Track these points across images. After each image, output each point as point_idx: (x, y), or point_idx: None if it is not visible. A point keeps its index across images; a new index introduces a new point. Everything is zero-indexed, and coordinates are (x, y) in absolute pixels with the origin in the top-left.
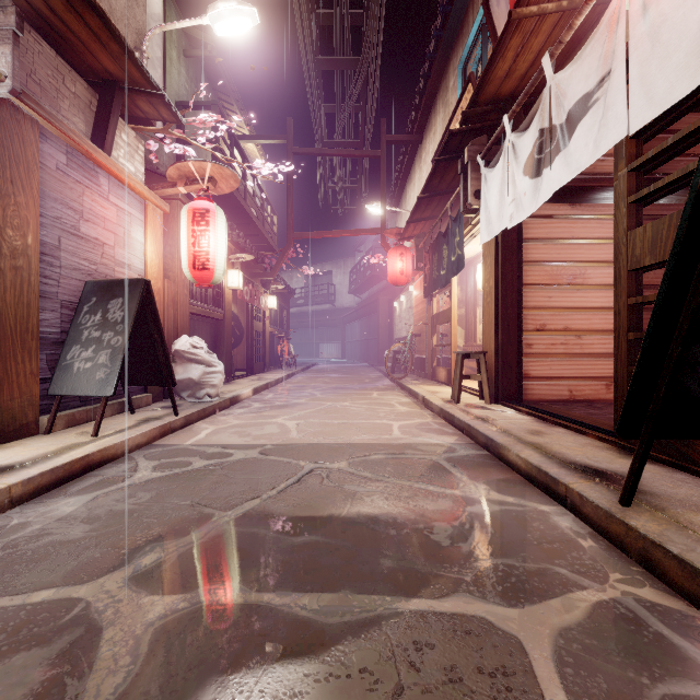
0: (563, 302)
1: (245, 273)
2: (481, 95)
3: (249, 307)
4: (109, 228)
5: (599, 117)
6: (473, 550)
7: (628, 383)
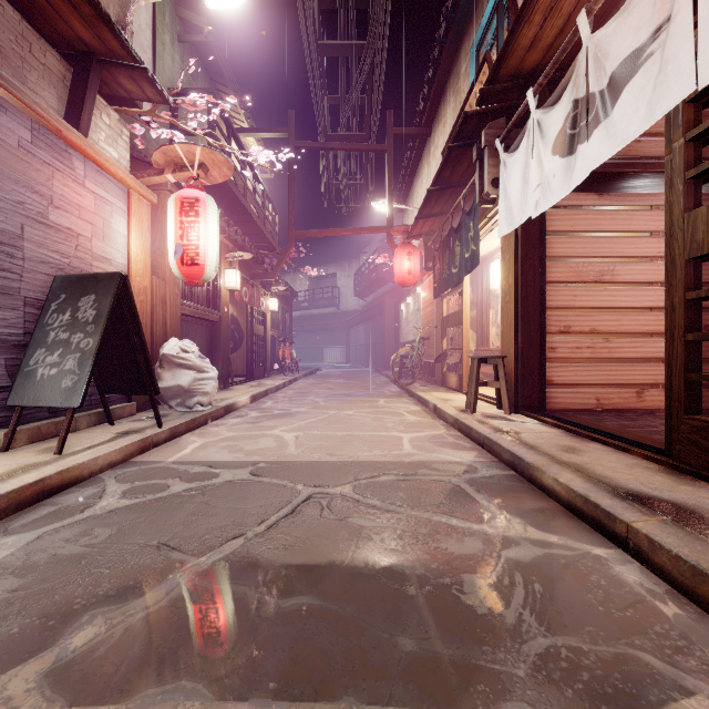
0: (590, 301)
1: (244, 274)
2: (502, 69)
3: (249, 310)
4: (86, 217)
5: (654, 74)
6: (520, 622)
7: (686, 393)
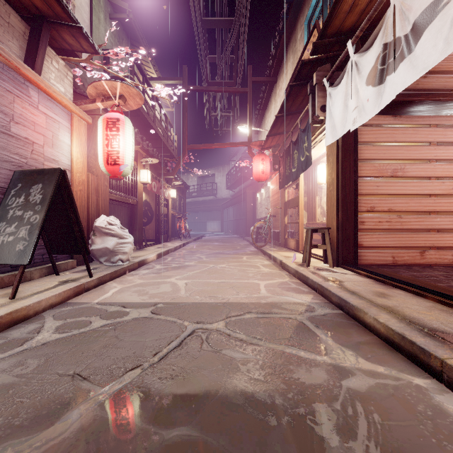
0: (388, 190)
1: (154, 173)
2: (329, 28)
3: (157, 197)
4: (39, 131)
5: (451, 17)
6: None
7: None
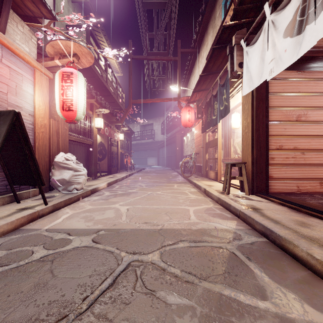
0: (293, 132)
1: (106, 121)
2: None
3: (109, 139)
4: (3, 80)
5: None
6: None
7: None
